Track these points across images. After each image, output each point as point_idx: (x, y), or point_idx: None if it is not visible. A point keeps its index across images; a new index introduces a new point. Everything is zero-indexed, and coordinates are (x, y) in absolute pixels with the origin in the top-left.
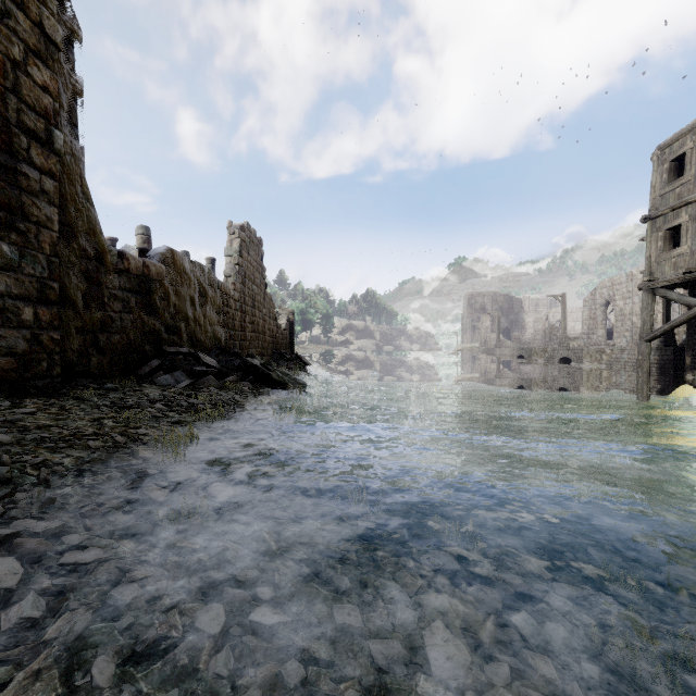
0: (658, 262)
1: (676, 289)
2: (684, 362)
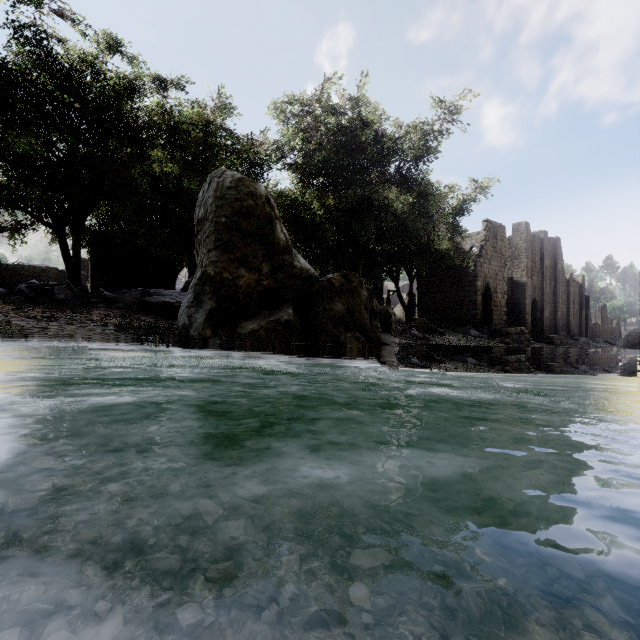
0: None
1: None
2: None
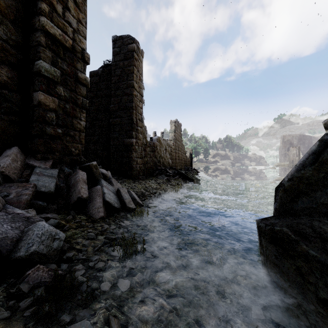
0: None
1: None
2: None
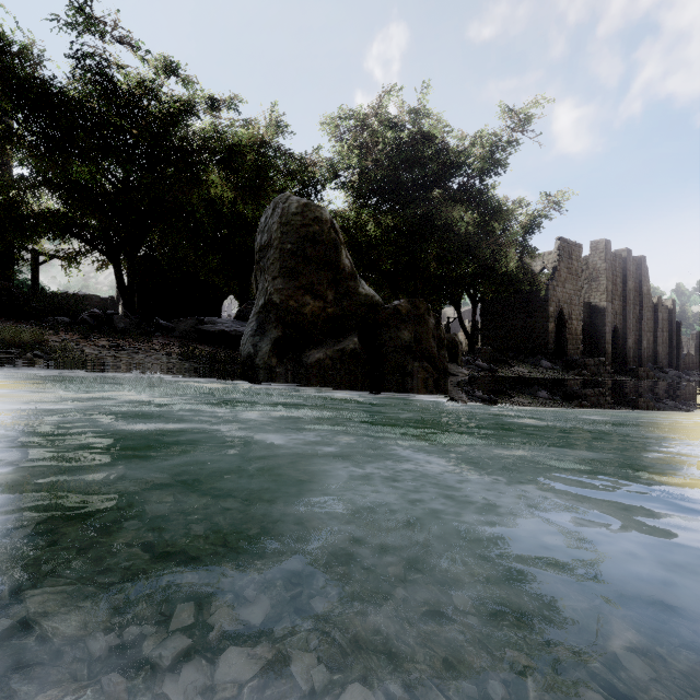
0: None
1: None
2: None
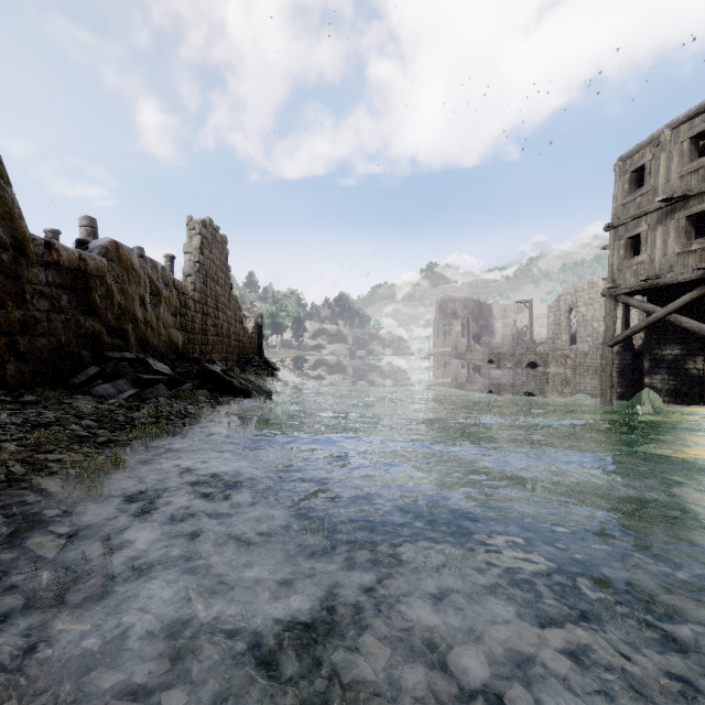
0: (620, 270)
1: (633, 297)
2: (641, 366)
